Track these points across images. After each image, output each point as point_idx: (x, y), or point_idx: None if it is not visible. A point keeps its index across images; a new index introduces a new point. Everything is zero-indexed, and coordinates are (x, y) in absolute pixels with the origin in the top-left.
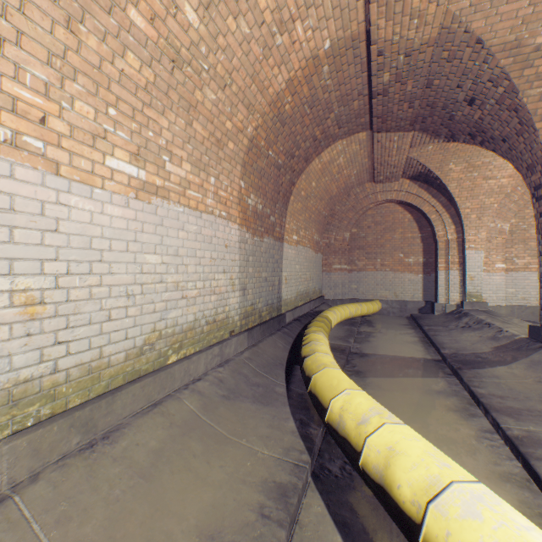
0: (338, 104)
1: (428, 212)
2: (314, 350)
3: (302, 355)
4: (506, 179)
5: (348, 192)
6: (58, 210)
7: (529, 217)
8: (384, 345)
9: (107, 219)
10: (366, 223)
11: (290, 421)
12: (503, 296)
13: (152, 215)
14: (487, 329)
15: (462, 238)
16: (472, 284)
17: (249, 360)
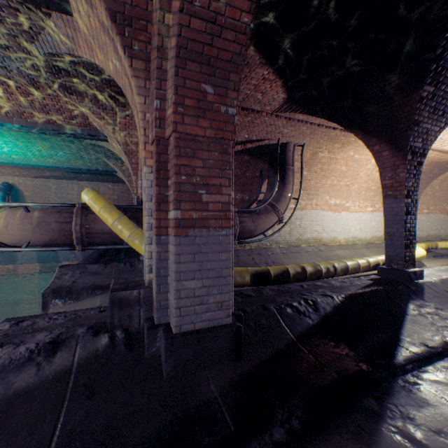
0: (436, 168)
1: None
2: None
3: None
4: None
5: None
6: (362, 217)
7: None
8: None
9: (366, 217)
10: None
11: None
12: None
13: (372, 215)
14: None
15: None
16: None
17: None
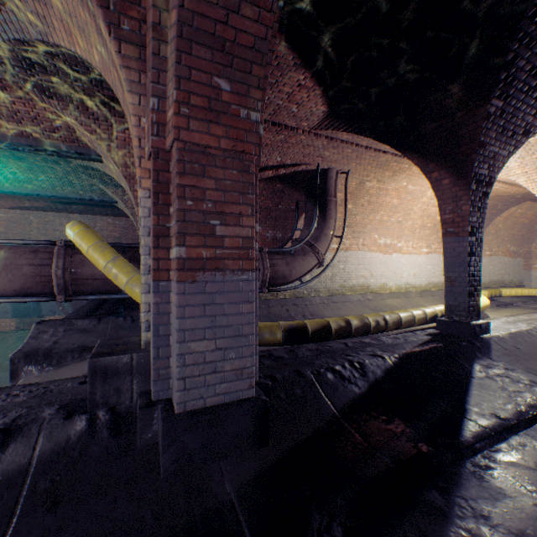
0: (499, 203)
1: None
2: None
3: None
4: None
5: None
6: (416, 260)
7: None
8: None
9: (421, 260)
10: None
11: None
12: None
13: (428, 258)
14: None
15: None
16: None
17: None
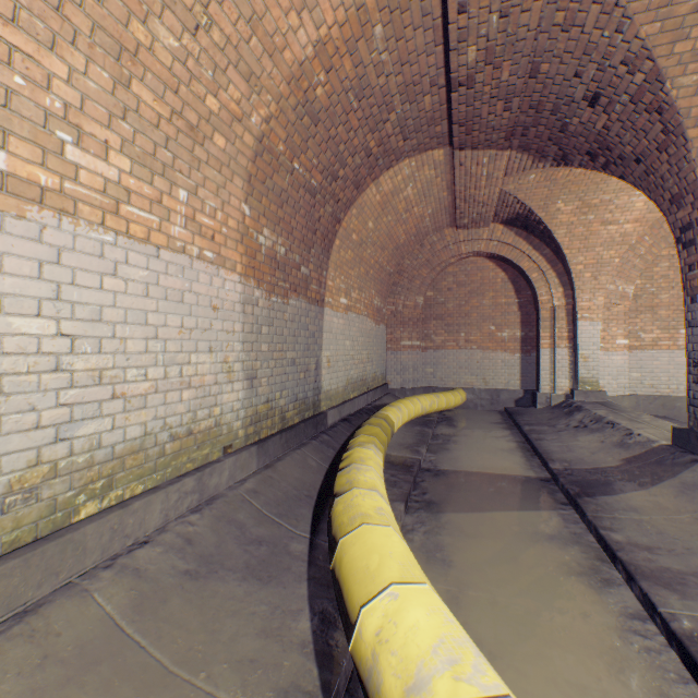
0: (401, 98)
1: (527, 269)
2: (353, 482)
3: (334, 489)
4: (630, 225)
5: (421, 241)
6: None
7: (659, 277)
8: (470, 455)
9: None
10: (445, 283)
11: (302, 617)
12: (626, 383)
13: (30, 241)
14: (610, 431)
15: (573, 304)
16: (585, 366)
17: (253, 494)
